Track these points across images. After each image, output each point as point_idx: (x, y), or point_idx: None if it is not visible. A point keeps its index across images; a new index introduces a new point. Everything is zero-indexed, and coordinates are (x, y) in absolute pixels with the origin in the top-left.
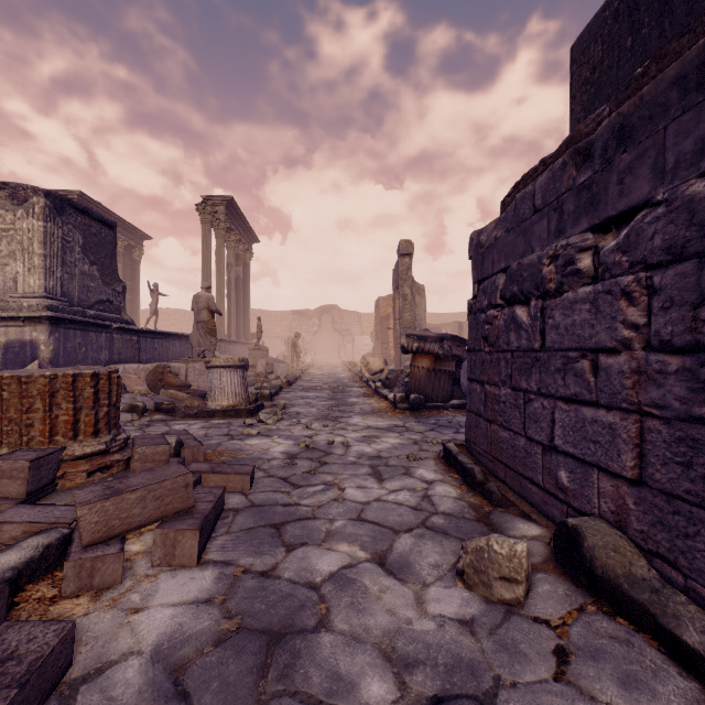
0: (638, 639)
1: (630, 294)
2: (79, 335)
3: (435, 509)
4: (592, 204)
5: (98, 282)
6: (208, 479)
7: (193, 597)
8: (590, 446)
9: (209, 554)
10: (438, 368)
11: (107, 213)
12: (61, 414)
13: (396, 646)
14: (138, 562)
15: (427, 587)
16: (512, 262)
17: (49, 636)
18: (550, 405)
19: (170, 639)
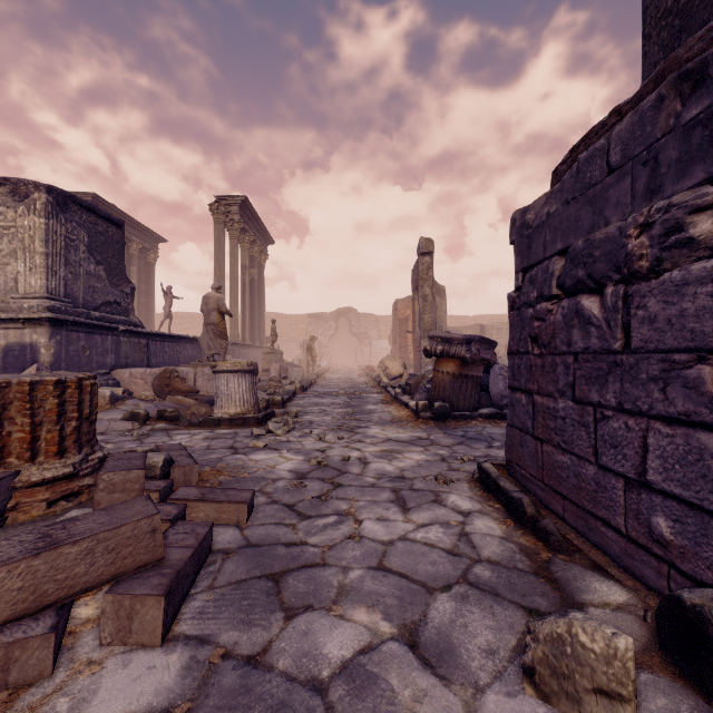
0: None
1: None
2: (83, 338)
3: (477, 554)
4: (712, 144)
5: (105, 283)
6: (197, 509)
7: (145, 705)
8: None
9: (182, 624)
10: (465, 373)
11: (121, 215)
12: (15, 431)
13: None
14: (84, 637)
15: (482, 694)
16: (574, 241)
17: None
18: (639, 426)
19: None
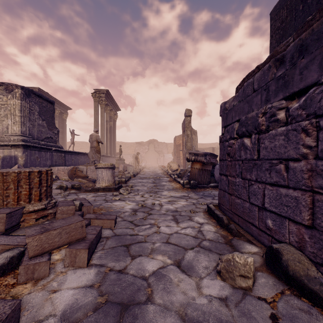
0: (314, 310)
1: (307, 130)
2: (37, 153)
3: (204, 237)
4: (284, 86)
5: (46, 129)
6: (94, 222)
7: (84, 284)
8: (284, 208)
9: (93, 260)
10: (204, 168)
11: (51, 97)
12: (22, 191)
13: (187, 312)
14: (57, 265)
15: (202, 279)
16: (242, 117)
17: (6, 308)
18: (262, 187)
19: (70, 307)
